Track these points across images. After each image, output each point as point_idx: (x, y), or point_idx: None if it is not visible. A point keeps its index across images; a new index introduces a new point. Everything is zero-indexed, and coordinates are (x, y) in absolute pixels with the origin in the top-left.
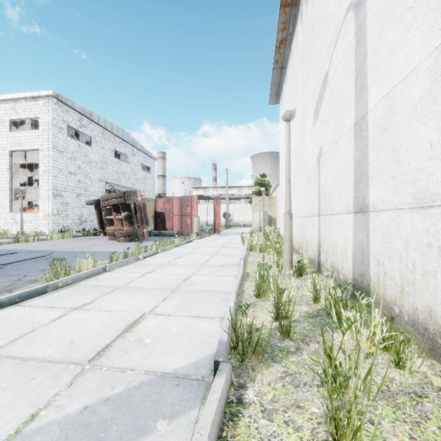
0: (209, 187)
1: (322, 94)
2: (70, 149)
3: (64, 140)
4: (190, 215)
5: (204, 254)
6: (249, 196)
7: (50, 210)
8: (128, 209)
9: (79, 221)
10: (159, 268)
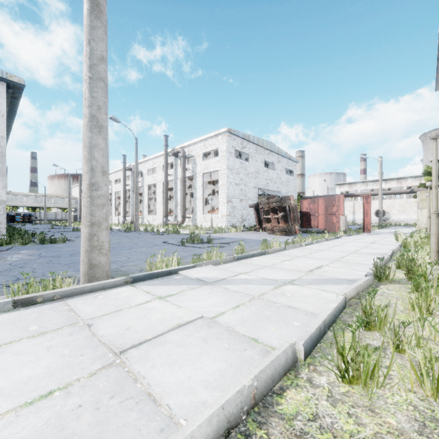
0: (356, 183)
1: None
2: (236, 167)
3: (232, 161)
4: (336, 214)
5: (353, 247)
6: (413, 190)
7: (225, 212)
8: (283, 211)
9: (241, 220)
10: (319, 251)
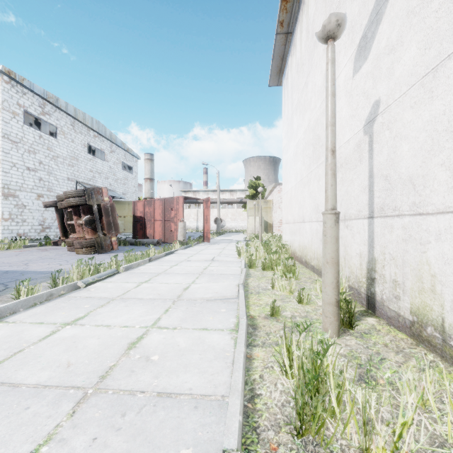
0: (200, 191)
1: (382, 8)
2: (28, 140)
3: (19, 128)
4: (175, 220)
5: (185, 274)
6: (242, 200)
7: None
8: (91, 212)
9: (41, 227)
10: (100, 308)
